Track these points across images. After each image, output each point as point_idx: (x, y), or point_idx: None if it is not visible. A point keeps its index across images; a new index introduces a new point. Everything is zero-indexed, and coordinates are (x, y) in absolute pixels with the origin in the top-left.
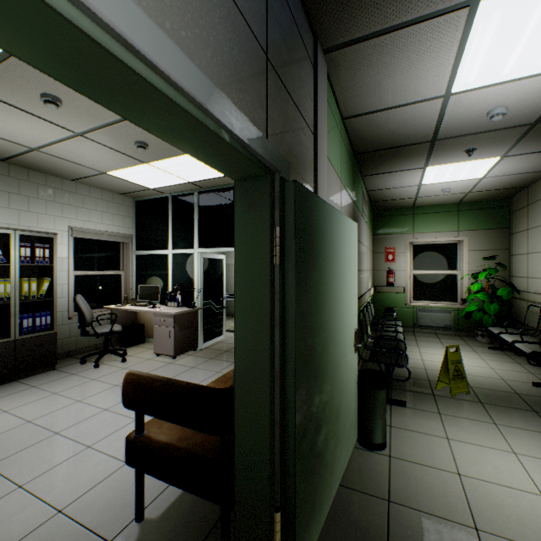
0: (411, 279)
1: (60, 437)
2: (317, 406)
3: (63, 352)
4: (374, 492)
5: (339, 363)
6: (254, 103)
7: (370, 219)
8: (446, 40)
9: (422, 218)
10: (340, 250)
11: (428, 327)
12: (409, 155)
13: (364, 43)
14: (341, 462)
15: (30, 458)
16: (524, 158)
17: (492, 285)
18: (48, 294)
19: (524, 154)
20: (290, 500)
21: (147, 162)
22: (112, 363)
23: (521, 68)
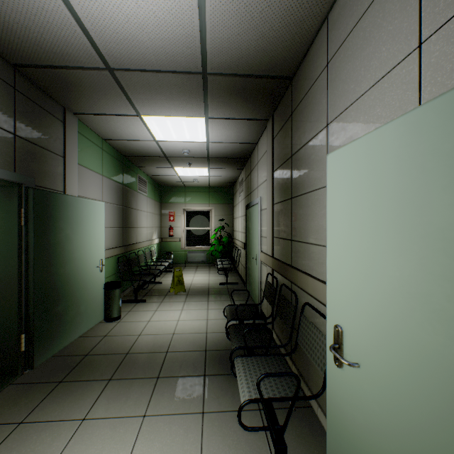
0: (185, 233)
1: None
2: (55, 291)
3: None
4: (100, 335)
5: (81, 275)
6: (5, 158)
7: (156, 192)
8: (137, 123)
9: (190, 194)
10: (82, 217)
11: (193, 262)
12: (158, 161)
13: (95, 115)
14: (84, 326)
15: None
16: (220, 170)
17: (221, 235)
18: None
19: (218, 168)
20: (31, 329)
21: None
22: None
23: (181, 138)
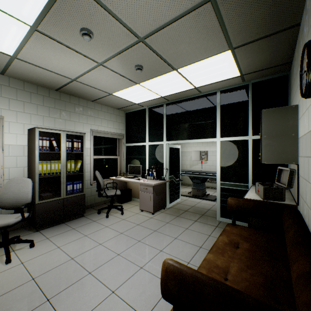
0: None
1: (92, 277)
2: None
3: (87, 204)
4: None
5: None
6: None
7: None
8: None
9: None
10: None
11: None
12: None
13: None
14: None
15: (74, 297)
16: None
17: None
18: (80, 170)
19: None
20: None
21: (138, 83)
22: (115, 215)
23: None
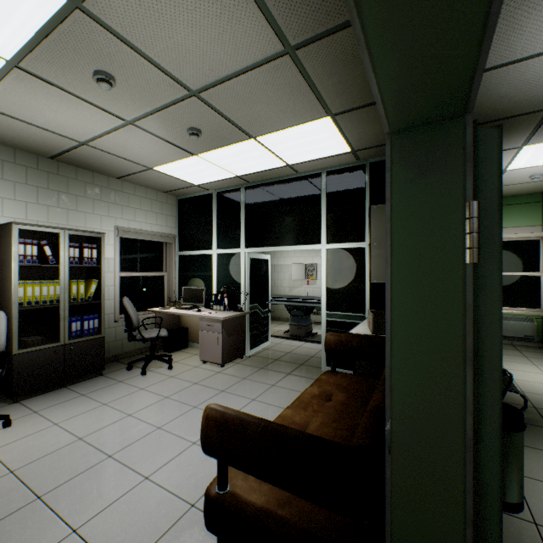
0: None
1: (114, 462)
2: None
3: (109, 356)
4: None
5: None
6: None
7: None
8: None
9: None
10: None
11: (504, 337)
12: (509, 130)
13: None
14: None
15: (84, 489)
16: None
17: None
18: (95, 296)
19: None
20: None
21: (196, 154)
22: (158, 370)
23: None
